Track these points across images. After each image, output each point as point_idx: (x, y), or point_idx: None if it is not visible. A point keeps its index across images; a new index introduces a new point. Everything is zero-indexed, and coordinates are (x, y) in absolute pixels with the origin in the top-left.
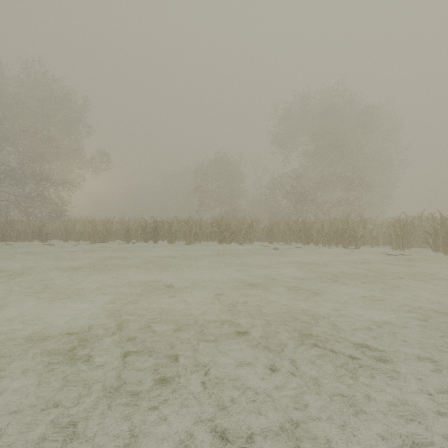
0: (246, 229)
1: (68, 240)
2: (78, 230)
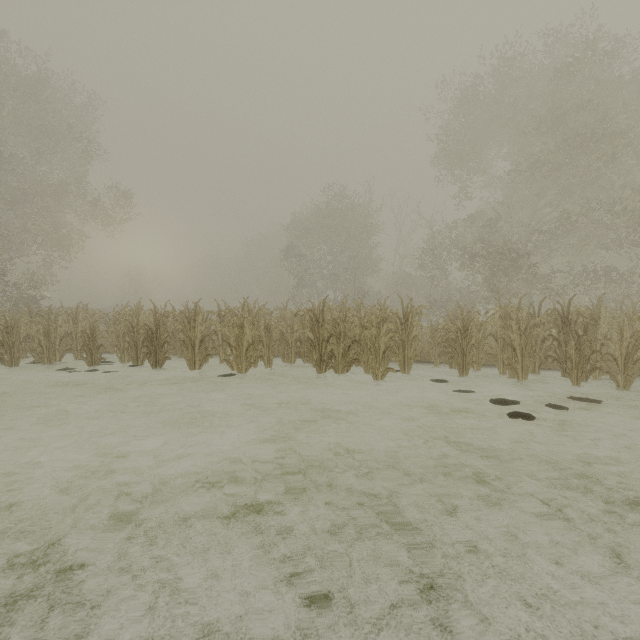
0: (392, 334)
1: None
2: None
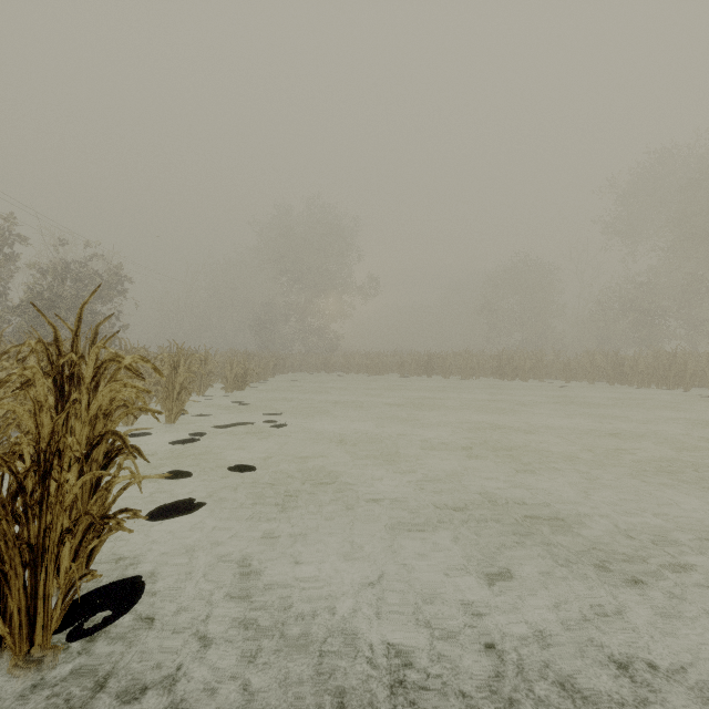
0: (530, 364)
1: (349, 372)
2: (357, 363)
